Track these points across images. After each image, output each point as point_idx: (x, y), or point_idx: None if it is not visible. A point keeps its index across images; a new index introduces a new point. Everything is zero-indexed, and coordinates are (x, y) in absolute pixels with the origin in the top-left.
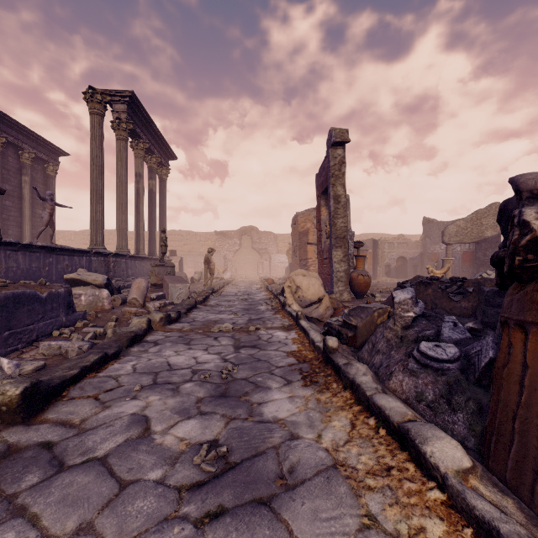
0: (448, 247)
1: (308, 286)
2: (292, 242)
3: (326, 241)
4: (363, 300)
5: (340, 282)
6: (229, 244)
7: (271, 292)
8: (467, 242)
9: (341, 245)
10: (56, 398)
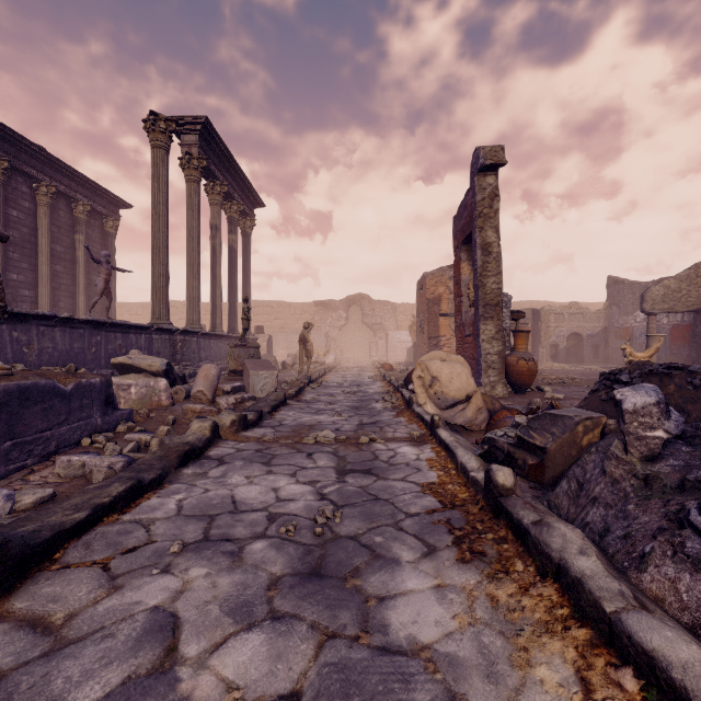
0: (650, 318)
1: (450, 376)
2: (418, 314)
3: (469, 311)
4: (526, 396)
5: (492, 370)
6: (333, 317)
7: (390, 382)
8: (681, 311)
9: (493, 316)
10: (42, 563)
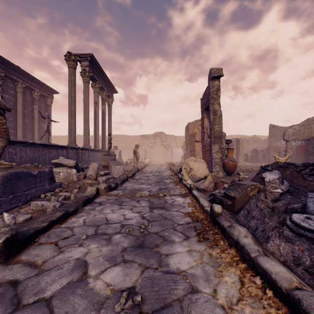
0: (287, 143)
1: (197, 168)
2: (186, 140)
3: (207, 139)
4: (232, 177)
5: (217, 165)
6: (148, 142)
7: (173, 171)
8: (301, 139)
9: (217, 142)
10: (30, 243)
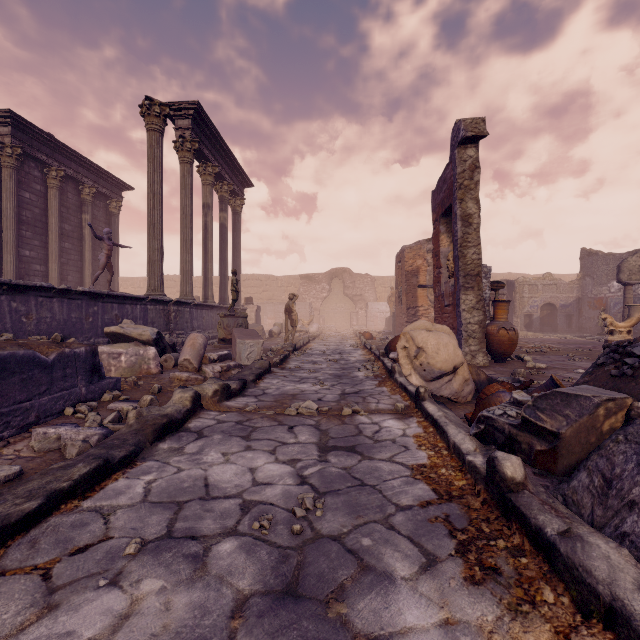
0: (627, 289)
1: (436, 347)
2: (397, 285)
3: (448, 281)
4: (507, 365)
5: (472, 339)
6: (316, 289)
7: (371, 350)
8: None
9: (473, 286)
10: None
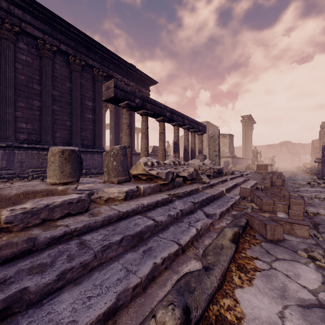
0: None
1: (307, 165)
2: (311, 151)
3: (321, 154)
4: None
5: None
6: (274, 150)
7: (299, 169)
8: None
9: None
10: None
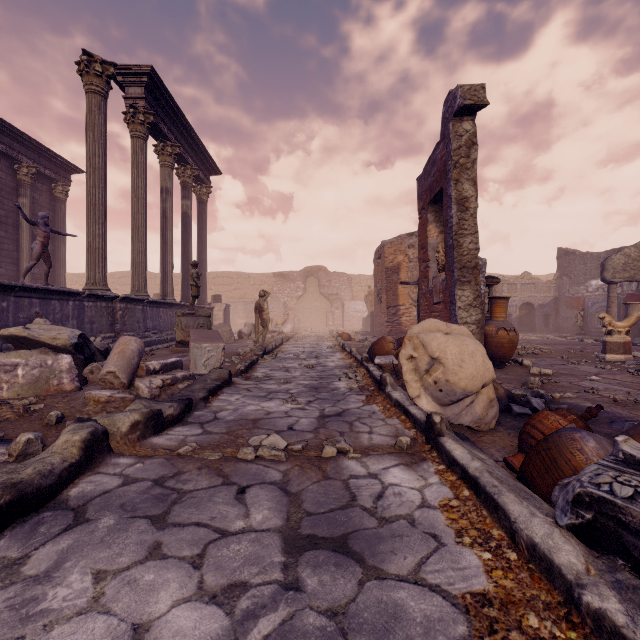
0: (611, 287)
1: (459, 357)
2: (376, 283)
3: (439, 276)
4: (508, 371)
5: None
6: (291, 288)
7: (351, 354)
8: None
9: (470, 280)
10: None
